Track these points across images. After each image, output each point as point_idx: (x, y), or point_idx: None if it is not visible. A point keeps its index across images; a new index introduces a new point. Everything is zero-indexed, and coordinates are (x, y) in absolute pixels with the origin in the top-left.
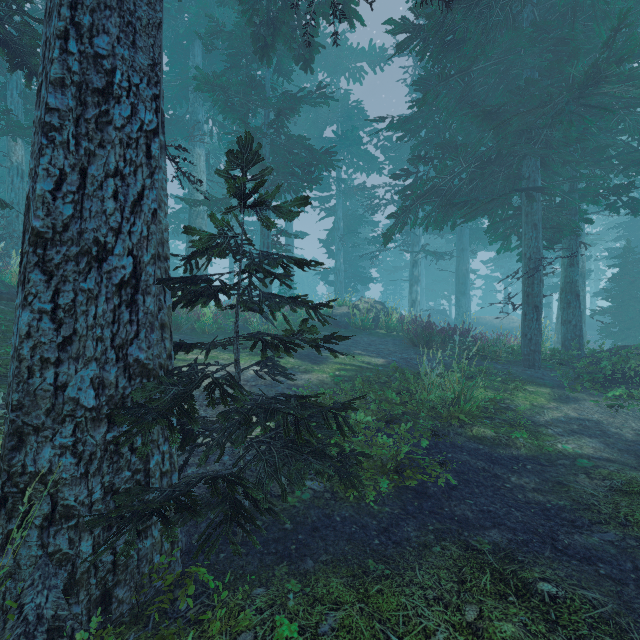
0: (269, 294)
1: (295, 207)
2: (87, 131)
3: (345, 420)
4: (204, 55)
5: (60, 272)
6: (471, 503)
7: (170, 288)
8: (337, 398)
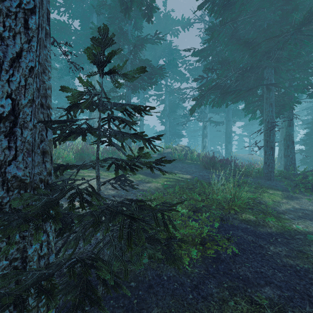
0: (118, 132)
1: (144, 99)
2: None
3: (170, 220)
4: (98, 21)
5: None
6: (249, 266)
7: (51, 127)
8: (165, 197)
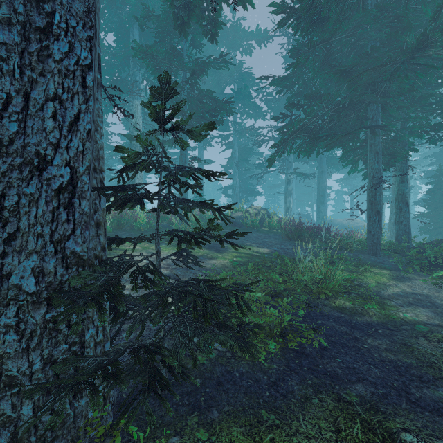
0: (183, 199)
1: (204, 142)
2: (30, 62)
3: (244, 301)
4: (140, 35)
5: (6, 179)
6: (339, 361)
7: (104, 194)
8: (235, 278)
